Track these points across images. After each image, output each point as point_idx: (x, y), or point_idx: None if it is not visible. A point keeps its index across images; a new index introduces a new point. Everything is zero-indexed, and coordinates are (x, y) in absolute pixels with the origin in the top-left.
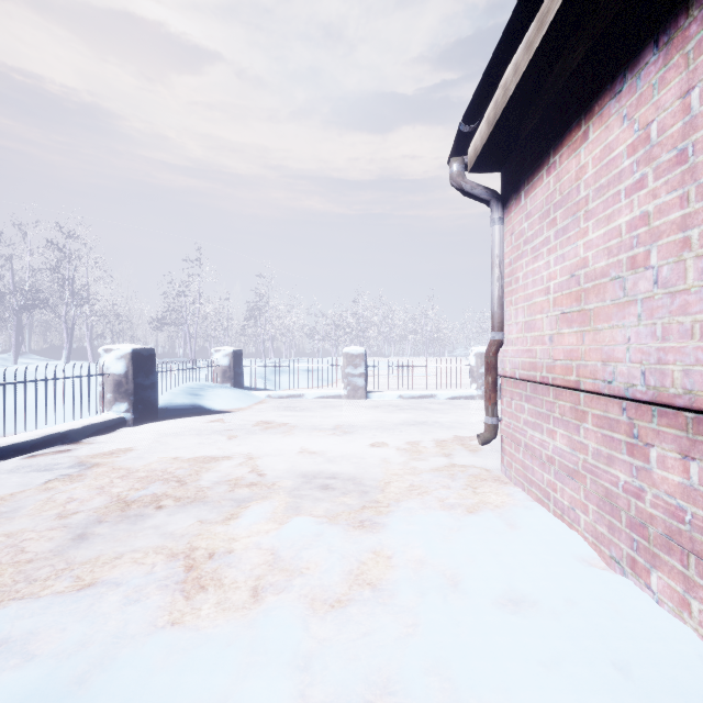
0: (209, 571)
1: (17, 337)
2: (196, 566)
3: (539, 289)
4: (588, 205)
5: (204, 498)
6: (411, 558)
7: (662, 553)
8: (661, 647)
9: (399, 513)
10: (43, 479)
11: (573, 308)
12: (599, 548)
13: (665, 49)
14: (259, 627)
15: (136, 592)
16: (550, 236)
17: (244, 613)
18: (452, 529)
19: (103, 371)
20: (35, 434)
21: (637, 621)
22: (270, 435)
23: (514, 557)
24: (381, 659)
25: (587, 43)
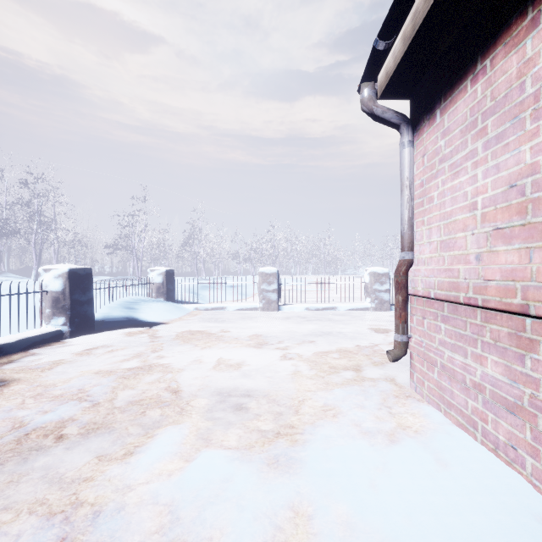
0: None
1: None
2: (70, 538)
3: (461, 206)
4: (538, 102)
5: (112, 423)
6: (336, 520)
7: None
8: None
9: (316, 445)
10: None
11: (514, 222)
12: None
13: None
14: None
15: None
16: (477, 148)
17: None
18: (377, 469)
19: (42, 289)
20: None
21: None
22: (192, 346)
23: (460, 518)
24: None
25: None
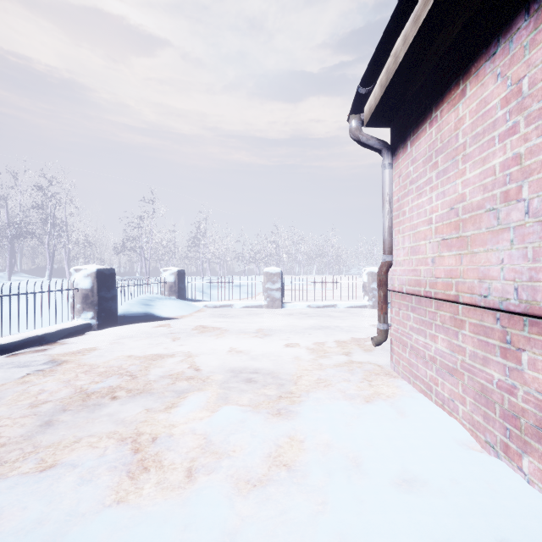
0: (151, 454)
1: (10, 260)
2: (141, 449)
3: (423, 220)
4: (465, 150)
5: (151, 389)
6: (320, 442)
7: (533, 441)
8: (536, 524)
9: (309, 403)
10: (21, 374)
11: (453, 235)
12: (475, 434)
13: (535, 15)
14: (192, 506)
15: (89, 473)
16: (433, 177)
17: (179, 492)
18: (352, 417)
19: (74, 287)
20: (18, 337)
21: (513, 499)
22: (206, 337)
23: (405, 441)
24: (296, 536)
25: (465, 16)
